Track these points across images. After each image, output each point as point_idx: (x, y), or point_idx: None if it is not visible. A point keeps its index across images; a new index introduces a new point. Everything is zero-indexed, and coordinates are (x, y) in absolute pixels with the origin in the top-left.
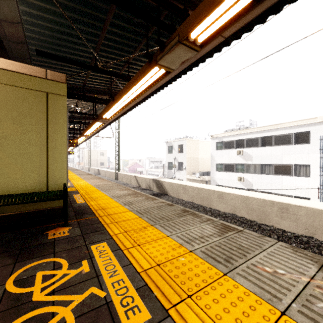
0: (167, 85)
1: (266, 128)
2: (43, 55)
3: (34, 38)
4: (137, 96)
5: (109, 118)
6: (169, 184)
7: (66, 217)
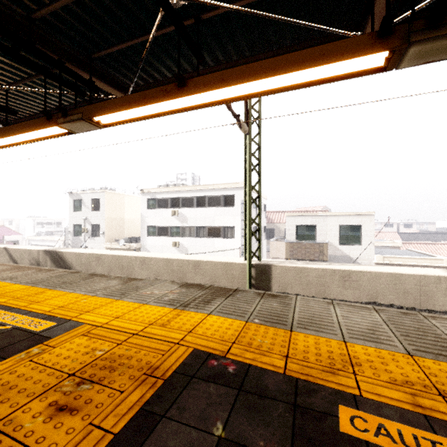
0: None
1: (201, 187)
2: None
3: None
4: (25, 142)
5: None
6: (75, 256)
7: None
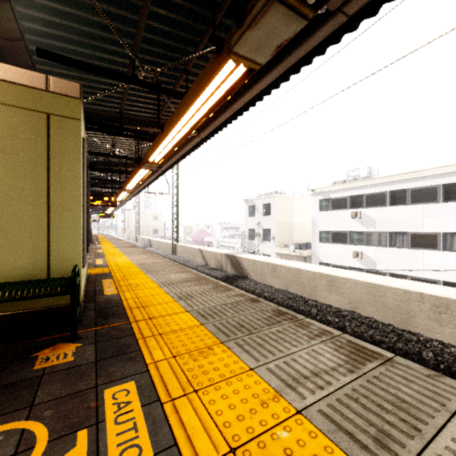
0: (248, 108)
1: (398, 178)
2: (49, 58)
3: (34, 31)
4: (199, 122)
5: (158, 162)
6: (251, 263)
7: (74, 325)
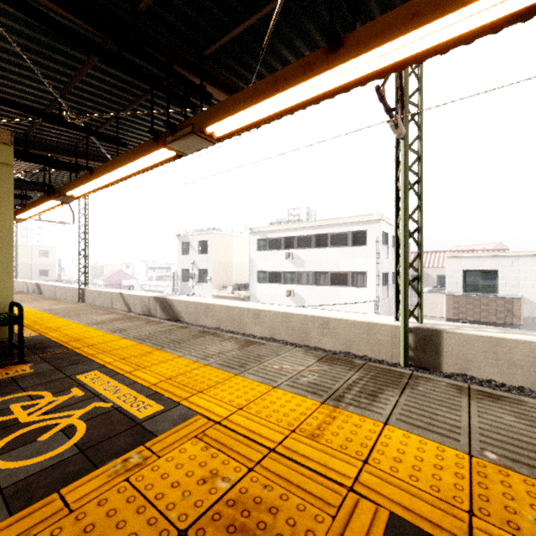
0: None
1: (321, 223)
2: None
3: None
4: (134, 174)
5: (78, 196)
6: (184, 304)
7: (22, 351)
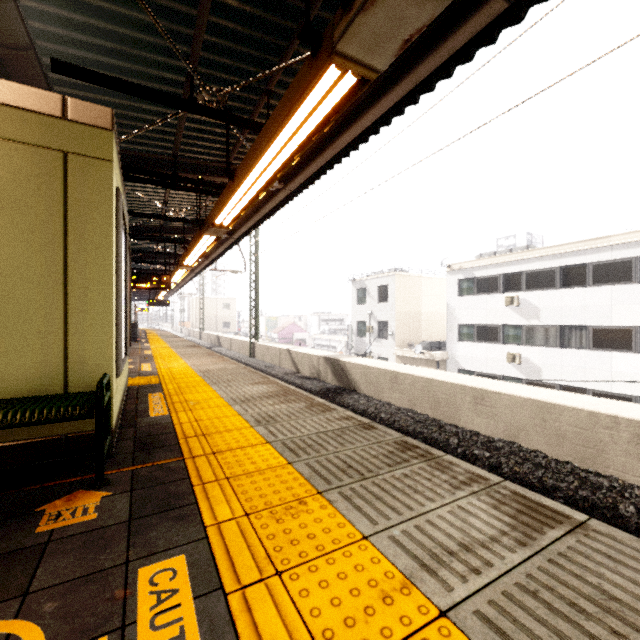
0: (357, 146)
1: (573, 247)
2: (69, 74)
3: (49, 35)
4: (286, 164)
5: (228, 225)
6: (361, 370)
7: (100, 464)
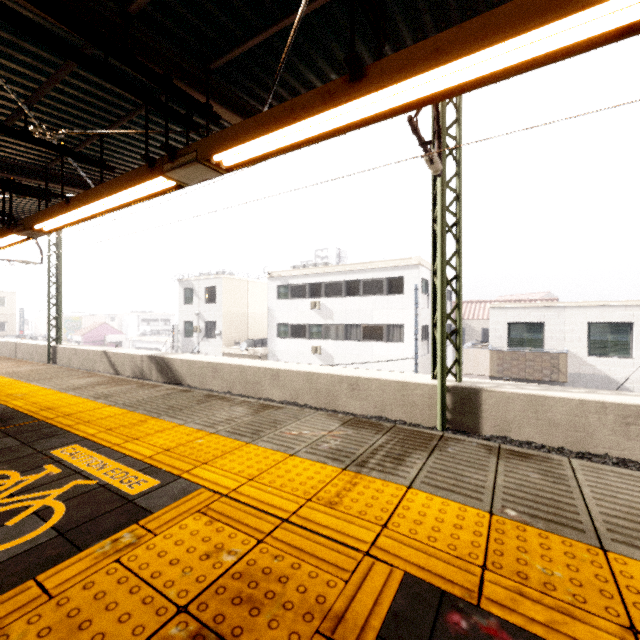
0: None
1: (352, 267)
2: None
3: None
4: (123, 206)
5: (49, 230)
6: (186, 364)
7: None
